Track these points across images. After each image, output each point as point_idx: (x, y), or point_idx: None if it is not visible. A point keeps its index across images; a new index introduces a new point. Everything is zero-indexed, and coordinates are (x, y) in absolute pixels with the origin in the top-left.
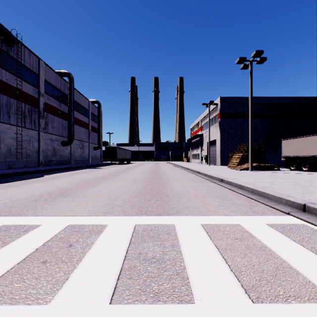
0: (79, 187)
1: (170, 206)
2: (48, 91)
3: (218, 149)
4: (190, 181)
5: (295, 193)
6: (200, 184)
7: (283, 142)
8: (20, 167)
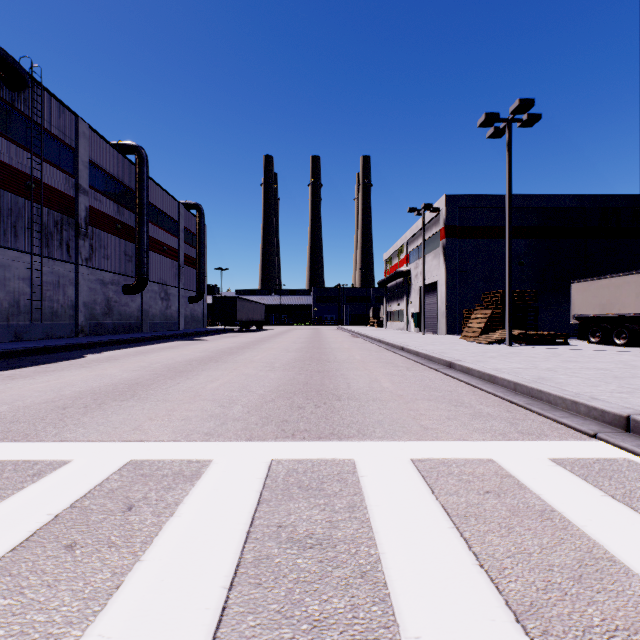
0: (158, 379)
1: (344, 419)
2: (96, 184)
3: (441, 302)
4: (385, 366)
5: (607, 393)
6: (407, 372)
7: (573, 287)
8: (39, 338)
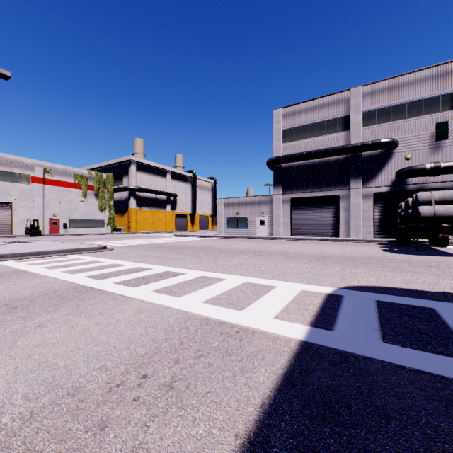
0: None
1: None
2: None
3: None
4: None
5: None
6: None
7: None
8: None
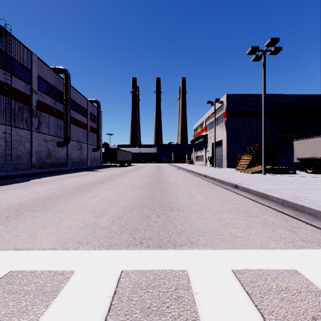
0: (63, 195)
1: (176, 228)
2: (42, 88)
3: (224, 151)
4: (197, 186)
5: None
6: (211, 190)
7: (295, 142)
8: (9, 170)
